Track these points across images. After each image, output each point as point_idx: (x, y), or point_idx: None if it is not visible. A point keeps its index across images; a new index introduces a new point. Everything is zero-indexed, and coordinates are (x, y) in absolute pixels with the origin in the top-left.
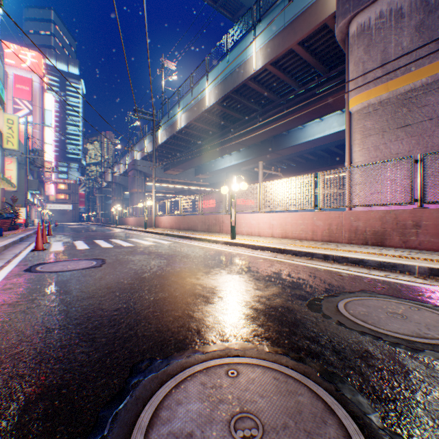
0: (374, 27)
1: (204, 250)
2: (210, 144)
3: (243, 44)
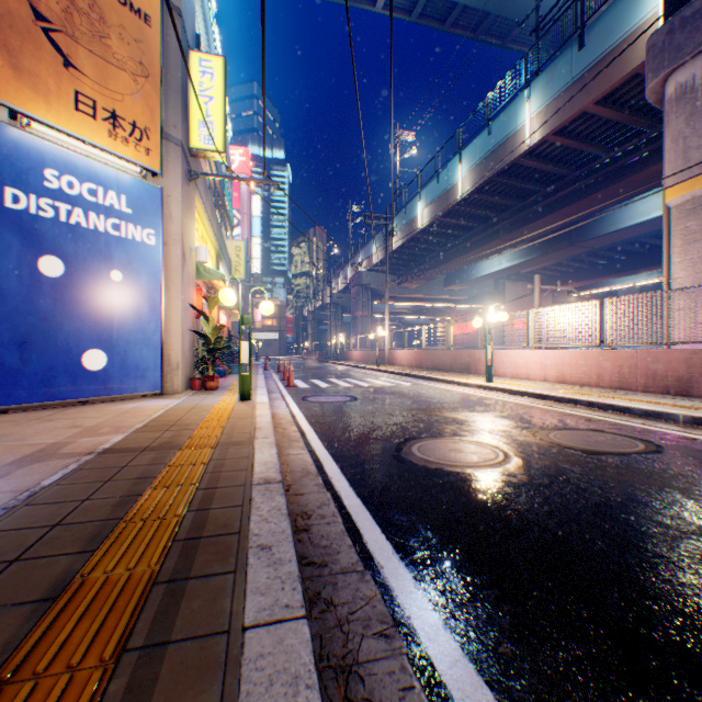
0: (700, 88)
1: (450, 393)
2: (465, 244)
3: (511, 110)
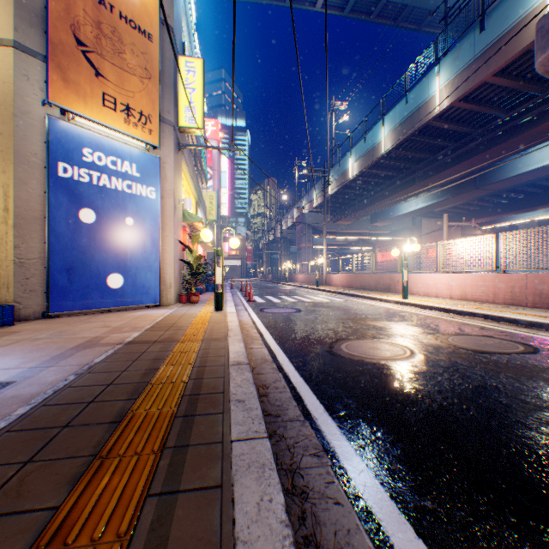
0: None
1: (373, 307)
2: (387, 189)
3: (424, 83)
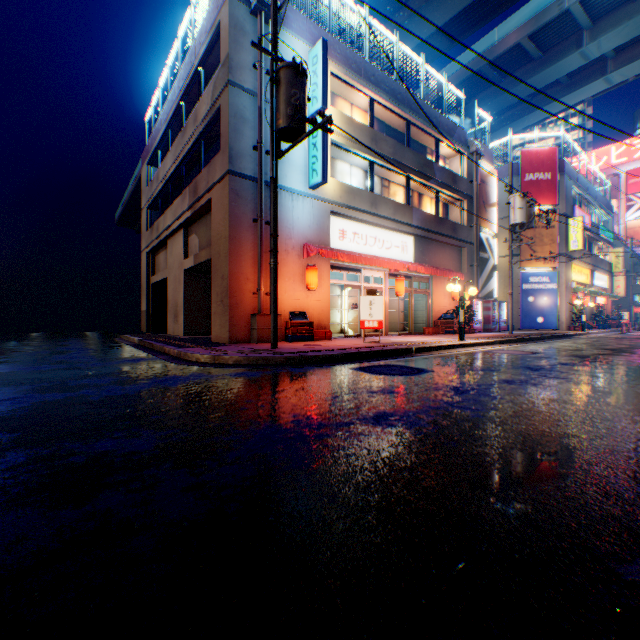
0: None
1: None
2: None
3: None
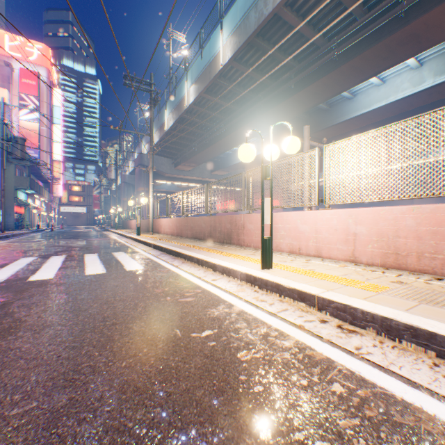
0: None
1: (184, 316)
2: (227, 126)
3: None
